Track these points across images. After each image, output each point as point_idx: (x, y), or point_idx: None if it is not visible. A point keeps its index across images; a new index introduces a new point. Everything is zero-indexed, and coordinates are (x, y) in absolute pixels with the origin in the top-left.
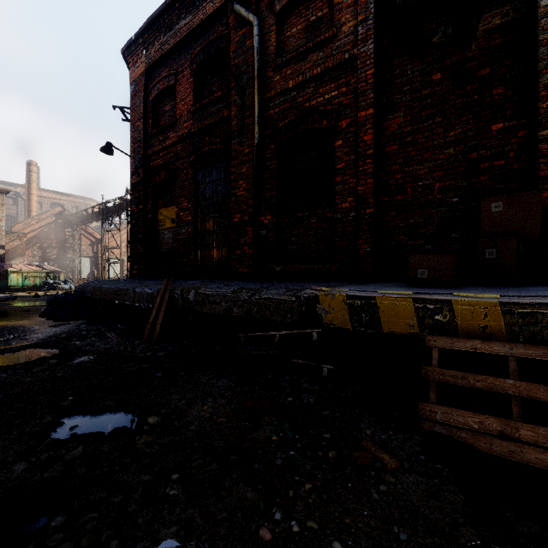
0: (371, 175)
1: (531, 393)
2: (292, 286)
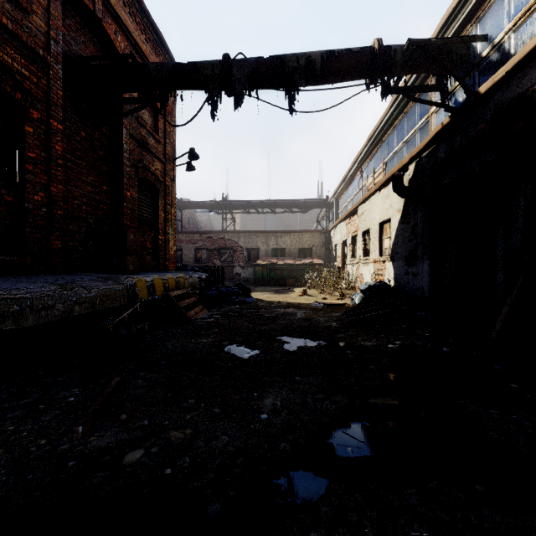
0: (62, 183)
1: (190, 301)
2: (71, 279)
